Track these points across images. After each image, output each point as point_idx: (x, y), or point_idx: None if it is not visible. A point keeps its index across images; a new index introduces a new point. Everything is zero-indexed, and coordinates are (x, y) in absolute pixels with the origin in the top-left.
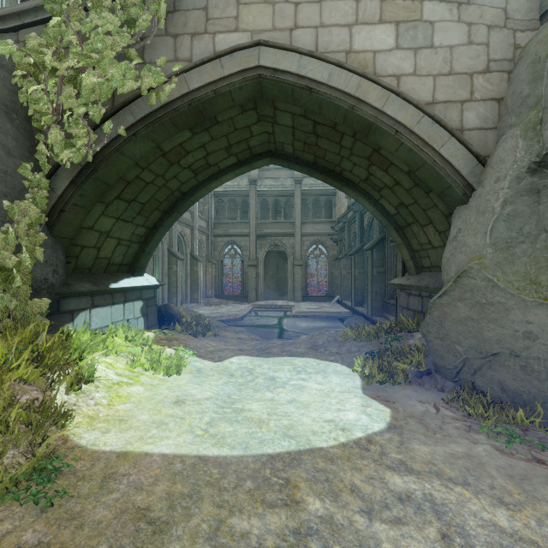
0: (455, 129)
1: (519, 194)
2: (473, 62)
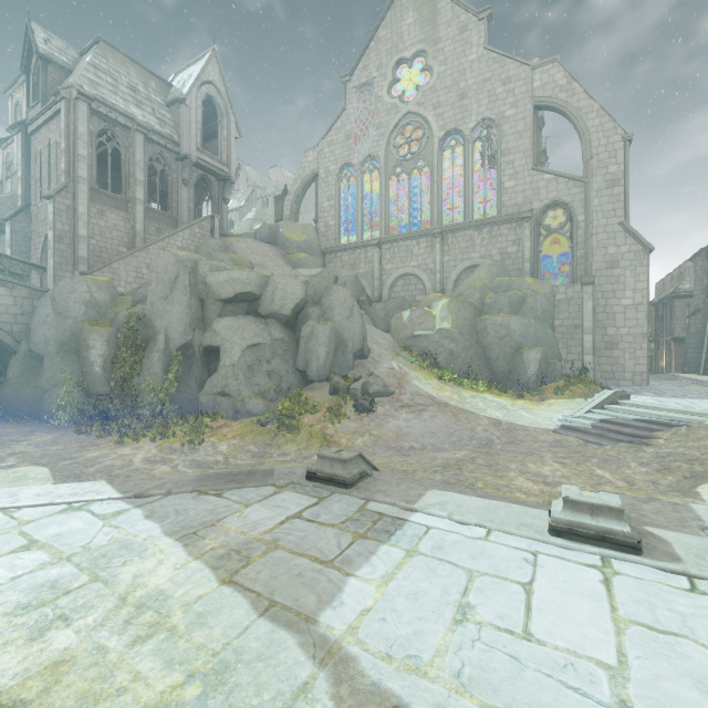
0: (8, 333)
1: (27, 357)
2: (17, 310)
